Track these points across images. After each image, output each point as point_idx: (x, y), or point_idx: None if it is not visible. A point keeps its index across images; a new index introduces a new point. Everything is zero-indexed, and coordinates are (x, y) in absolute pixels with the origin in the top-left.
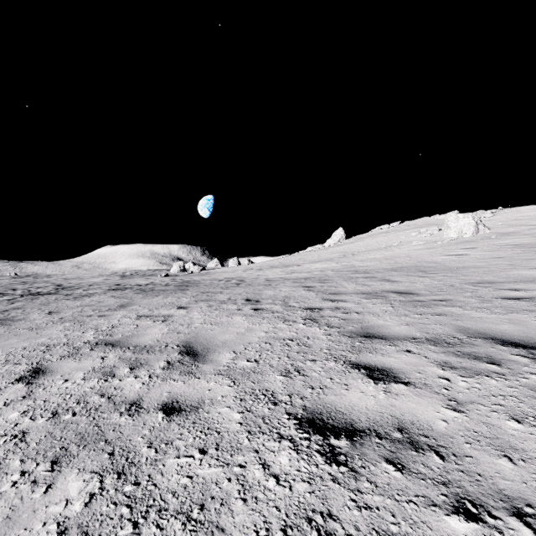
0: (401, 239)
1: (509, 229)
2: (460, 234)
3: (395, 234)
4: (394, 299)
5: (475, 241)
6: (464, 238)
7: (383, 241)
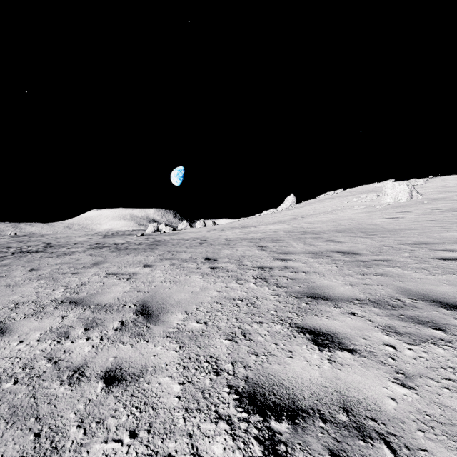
0: (344, 203)
1: (439, 195)
2: (396, 200)
3: (339, 199)
4: (338, 259)
5: (409, 206)
6: (399, 203)
7: (329, 206)
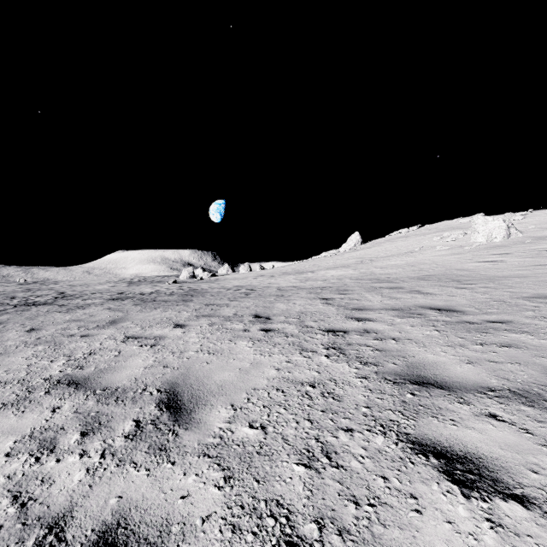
0: (423, 243)
1: (545, 233)
2: (489, 239)
3: (416, 238)
4: (435, 319)
5: (507, 246)
6: (494, 242)
7: (403, 246)
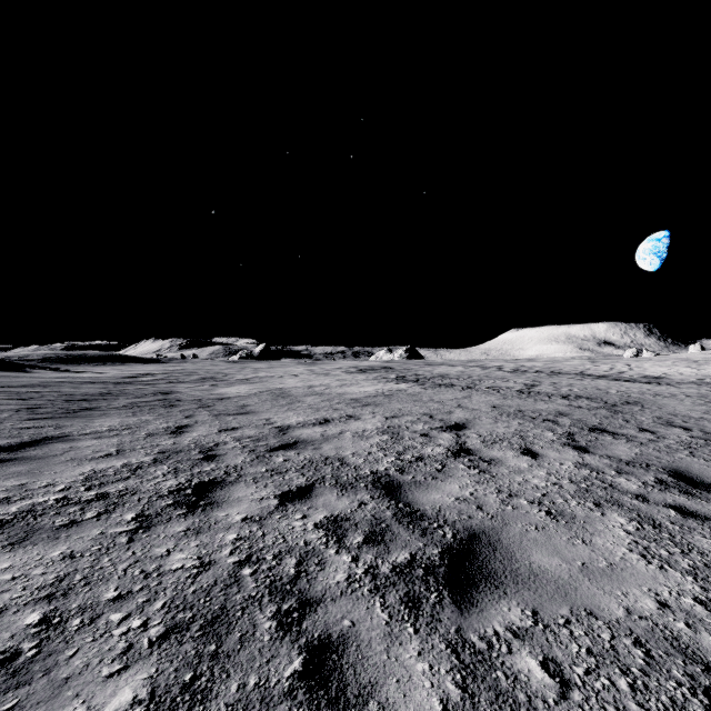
0: None
1: None
2: None
3: None
4: None
5: None
6: None
7: None
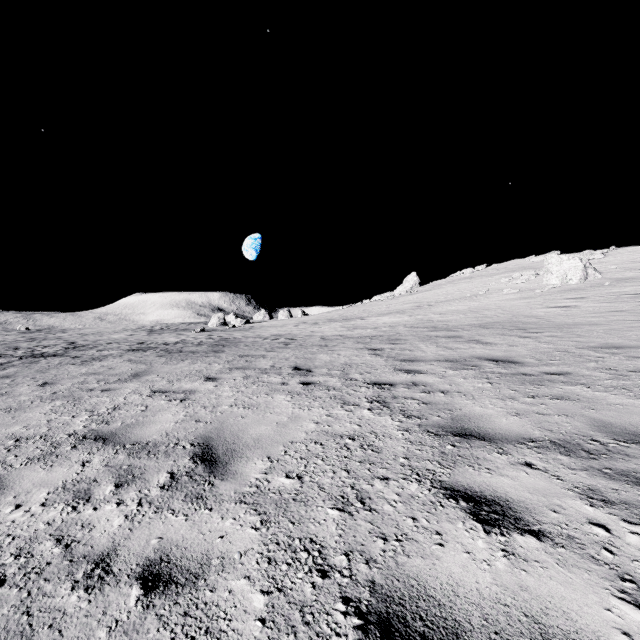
0: (489, 286)
1: (627, 274)
2: (563, 281)
3: (481, 279)
4: (490, 370)
5: (583, 289)
6: (569, 285)
7: (467, 289)
